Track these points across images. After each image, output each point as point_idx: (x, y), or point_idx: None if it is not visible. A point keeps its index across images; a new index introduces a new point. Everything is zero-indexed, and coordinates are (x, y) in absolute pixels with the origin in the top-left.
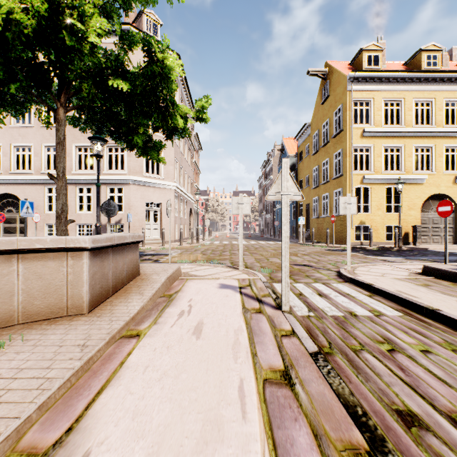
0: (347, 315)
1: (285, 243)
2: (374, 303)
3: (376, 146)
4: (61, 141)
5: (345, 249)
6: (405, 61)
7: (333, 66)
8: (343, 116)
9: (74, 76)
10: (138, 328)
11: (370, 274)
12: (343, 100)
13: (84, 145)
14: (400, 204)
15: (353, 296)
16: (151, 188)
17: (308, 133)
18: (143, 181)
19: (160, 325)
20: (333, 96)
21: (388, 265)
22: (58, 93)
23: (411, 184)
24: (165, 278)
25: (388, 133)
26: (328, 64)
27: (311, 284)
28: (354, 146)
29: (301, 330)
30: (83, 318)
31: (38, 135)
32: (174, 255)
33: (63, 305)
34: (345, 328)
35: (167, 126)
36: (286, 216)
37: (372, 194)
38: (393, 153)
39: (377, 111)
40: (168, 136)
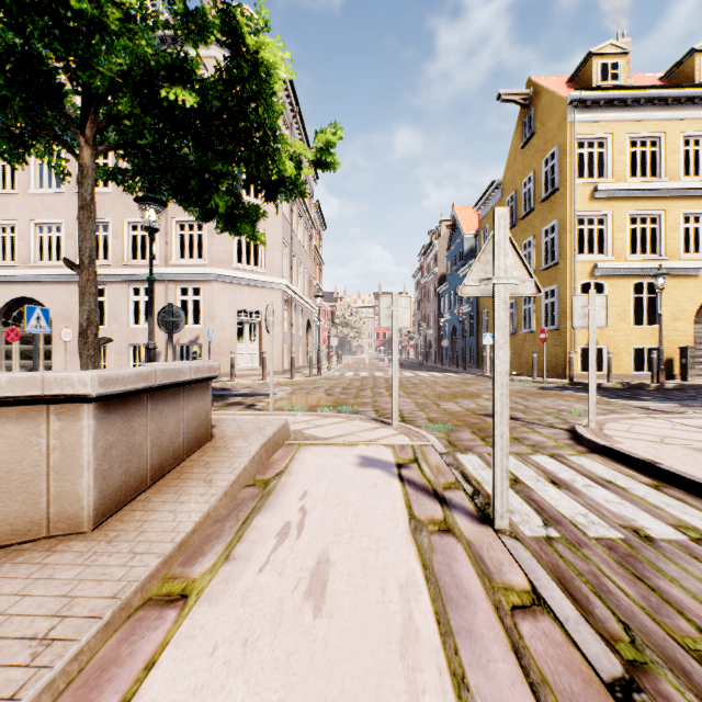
0: (631, 537)
1: (502, 387)
2: (674, 505)
3: (617, 214)
4: (87, 203)
5: (565, 387)
6: (665, 72)
7: (541, 85)
8: (559, 165)
9: (101, 83)
10: (189, 572)
11: (638, 438)
12: (559, 139)
13: (141, 220)
14: (660, 311)
15: (623, 488)
16: (245, 288)
17: (497, 198)
18: (233, 275)
19: (236, 564)
20: (542, 133)
21: (661, 420)
22: (82, 122)
23: (677, 277)
24: (257, 447)
25: (638, 191)
26: (533, 82)
27: (529, 457)
28: (578, 214)
29: (557, 594)
30: (76, 546)
31: (71, 206)
32: (281, 397)
33: (38, 516)
34: (642, 576)
35: (265, 173)
36: (504, 330)
37: (609, 294)
38: (646, 226)
39: (618, 155)
40: (268, 196)
